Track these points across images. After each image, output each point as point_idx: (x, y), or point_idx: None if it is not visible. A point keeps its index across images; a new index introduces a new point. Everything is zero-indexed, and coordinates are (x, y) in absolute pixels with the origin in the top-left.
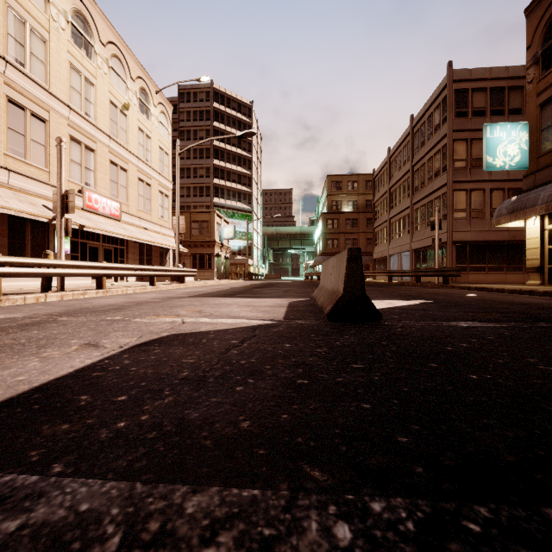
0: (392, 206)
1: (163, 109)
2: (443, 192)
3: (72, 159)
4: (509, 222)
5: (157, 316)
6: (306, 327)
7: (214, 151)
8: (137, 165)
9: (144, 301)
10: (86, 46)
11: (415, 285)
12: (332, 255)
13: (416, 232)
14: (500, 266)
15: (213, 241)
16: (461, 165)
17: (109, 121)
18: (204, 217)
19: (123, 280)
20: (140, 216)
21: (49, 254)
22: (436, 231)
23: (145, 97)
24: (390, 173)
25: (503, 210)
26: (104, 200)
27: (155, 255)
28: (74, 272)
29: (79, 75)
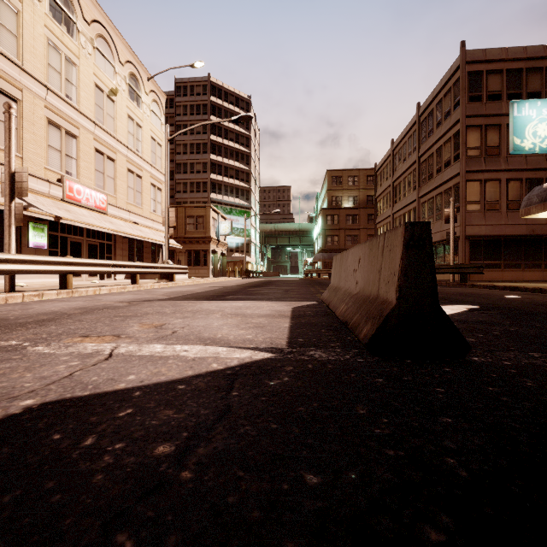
0: (396, 200)
1: (155, 98)
2: (455, 183)
3: (50, 144)
4: (542, 211)
5: (83, 337)
6: (334, 372)
7: (211, 146)
8: (126, 155)
9: (102, 306)
10: (67, 22)
11: None
12: (332, 252)
13: None
14: (517, 262)
15: (209, 237)
16: (474, 153)
17: (94, 105)
18: (200, 212)
19: (111, 278)
20: (129, 209)
21: None
22: (451, 224)
23: (135, 83)
24: (393, 166)
25: (533, 198)
26: (88, 191)
27: (147, 251)
28: (25, 268)
29: (59, 53)
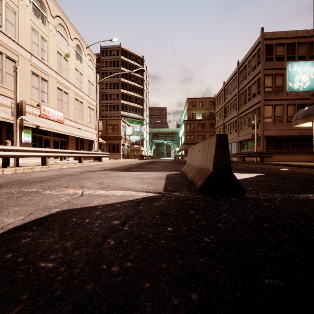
0: (226, 116)
1: (90, 58)
2: (258, 106)
3: (33, 85)
4: (303, 123)
5: (66, 187)
6: (183, 200)
7: (121, 84)
8: (74, 90)
9: (67, 174)
10: (42, 17)
11: (241, 162)
12: (190, 145)
13: (240, 131)
14: (293, 150)
15: (120, 136)
16: (269, 90)
17: (56, 63)
18: (115, 122)
19: (66, 159)
20: (76, 121)
21: (7, 142)
22: (255, 129)
23: (79, 50)
24: (224, 96)
25: (299, 115)
26: (53, 111)
27: (85, 144)
28: (24, 154)
29: (38, 34)
